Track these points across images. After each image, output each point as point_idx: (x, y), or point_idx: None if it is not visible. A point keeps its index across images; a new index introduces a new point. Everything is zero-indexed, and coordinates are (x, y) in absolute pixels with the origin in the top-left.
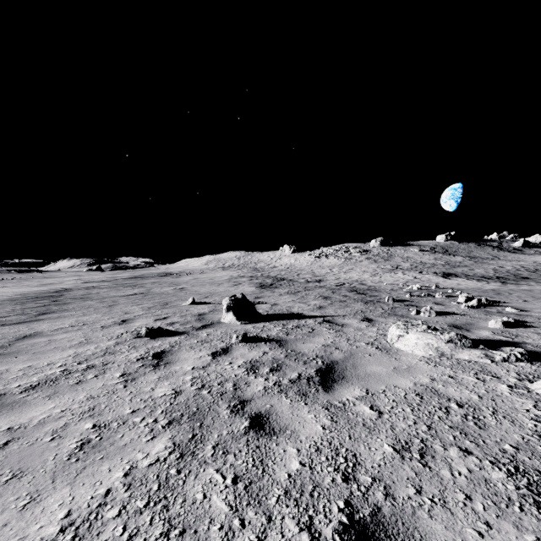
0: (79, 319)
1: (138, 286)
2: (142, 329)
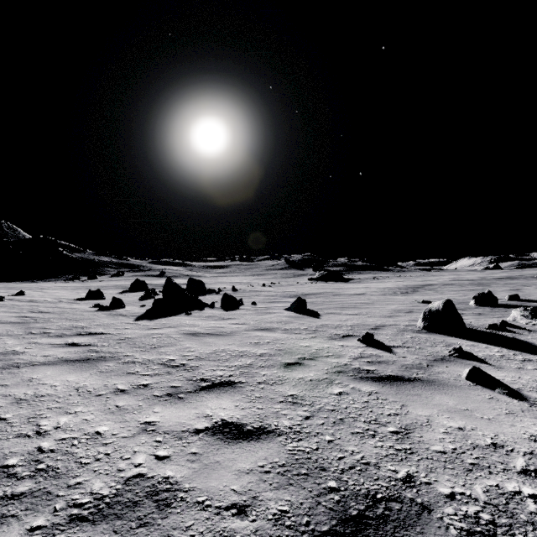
0: (411, 296)
1: (484, 285)
2: (421, 300)
